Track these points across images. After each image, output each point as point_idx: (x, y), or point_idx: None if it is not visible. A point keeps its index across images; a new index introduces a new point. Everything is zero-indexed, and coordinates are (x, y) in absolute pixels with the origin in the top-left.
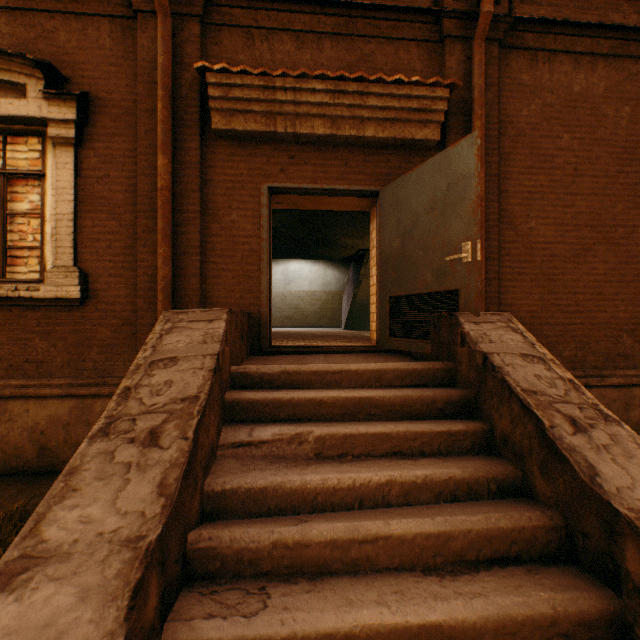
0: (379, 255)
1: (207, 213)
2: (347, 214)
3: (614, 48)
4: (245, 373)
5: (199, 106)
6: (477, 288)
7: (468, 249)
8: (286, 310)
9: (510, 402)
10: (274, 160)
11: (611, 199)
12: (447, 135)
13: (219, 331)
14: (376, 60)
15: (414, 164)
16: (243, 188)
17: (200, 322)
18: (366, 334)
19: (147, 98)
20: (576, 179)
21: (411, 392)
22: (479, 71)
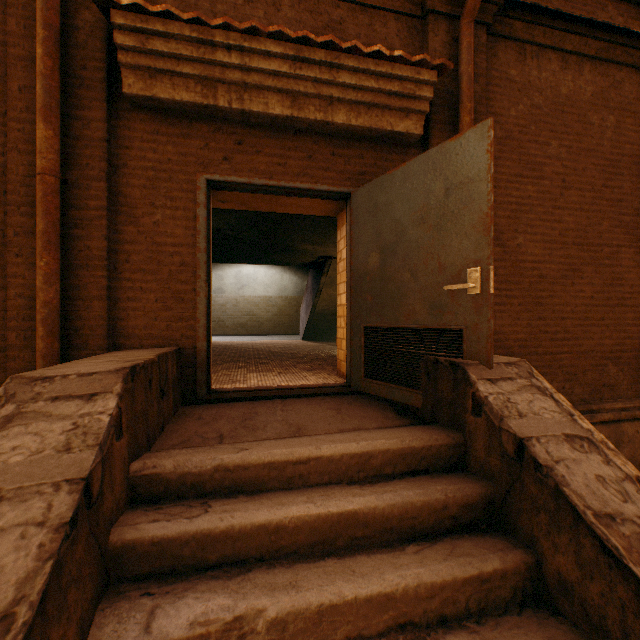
0: (351, 273)
1: (118, 211)
2: (308, 218)
3: (601, 51)
4: (155, 475)
5: (105, 60)
6: (490, 331)
7: (477, 277)
8: (239, 317)
9: (576, 533)
10: (215, 144)
11: (597, 215)
12: (431, 130)
13: (101, 419)
14: (347, 30)
15: (392, 162)
16: (171, 179)
17: (71, 400)
18: (328, 350)
19: (22, 39)
20: (564, 191)
21: (413, 495)
22: (468, 56)
